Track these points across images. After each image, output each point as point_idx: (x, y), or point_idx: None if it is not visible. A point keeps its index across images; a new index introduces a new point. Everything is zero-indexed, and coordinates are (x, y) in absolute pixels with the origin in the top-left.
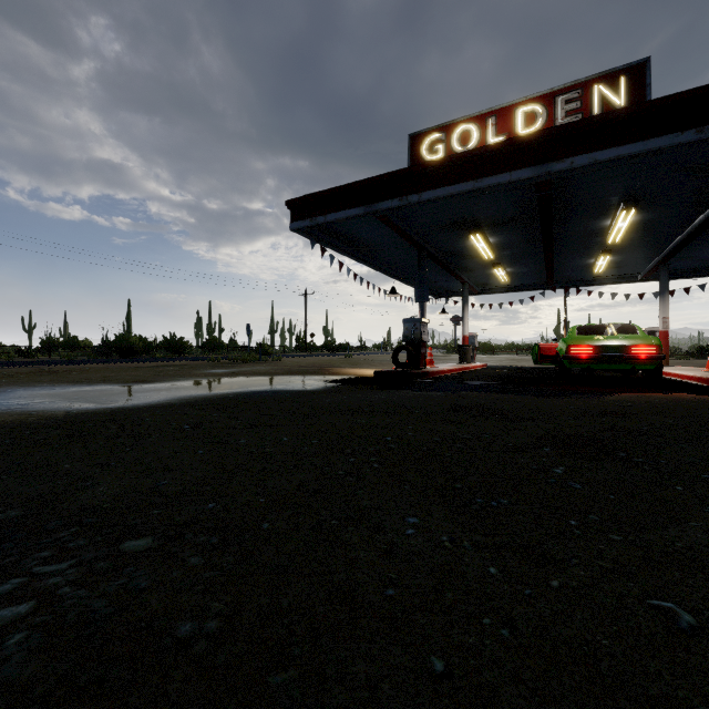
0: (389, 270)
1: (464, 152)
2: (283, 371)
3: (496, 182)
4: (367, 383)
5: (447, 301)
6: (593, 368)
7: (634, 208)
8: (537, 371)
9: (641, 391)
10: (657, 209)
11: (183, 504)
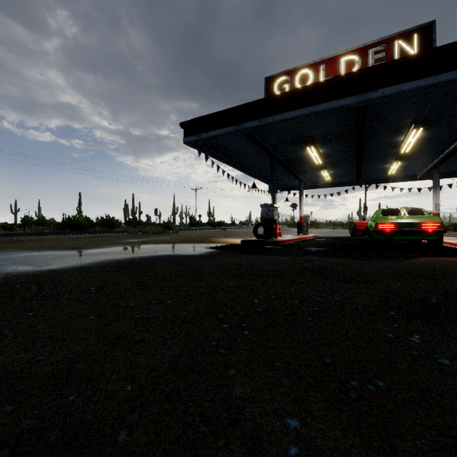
0: (251, 172)
1: (305, 86)
2: (178, 240)
3: (328, 107)
4: (236, 249)
5: (289, 193)
6: (392, 238)
7: (422, 127)
8: (351, 240)
9: (433, 256)
10: (437, 129)
11: (44, 393)
